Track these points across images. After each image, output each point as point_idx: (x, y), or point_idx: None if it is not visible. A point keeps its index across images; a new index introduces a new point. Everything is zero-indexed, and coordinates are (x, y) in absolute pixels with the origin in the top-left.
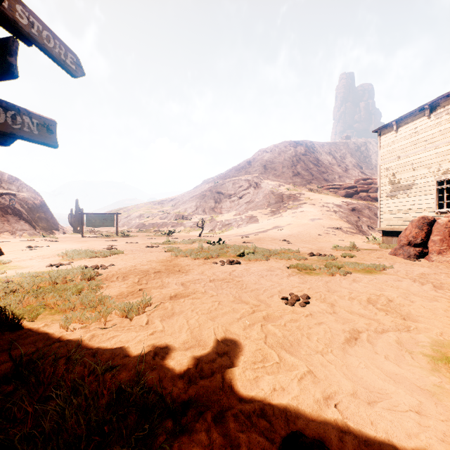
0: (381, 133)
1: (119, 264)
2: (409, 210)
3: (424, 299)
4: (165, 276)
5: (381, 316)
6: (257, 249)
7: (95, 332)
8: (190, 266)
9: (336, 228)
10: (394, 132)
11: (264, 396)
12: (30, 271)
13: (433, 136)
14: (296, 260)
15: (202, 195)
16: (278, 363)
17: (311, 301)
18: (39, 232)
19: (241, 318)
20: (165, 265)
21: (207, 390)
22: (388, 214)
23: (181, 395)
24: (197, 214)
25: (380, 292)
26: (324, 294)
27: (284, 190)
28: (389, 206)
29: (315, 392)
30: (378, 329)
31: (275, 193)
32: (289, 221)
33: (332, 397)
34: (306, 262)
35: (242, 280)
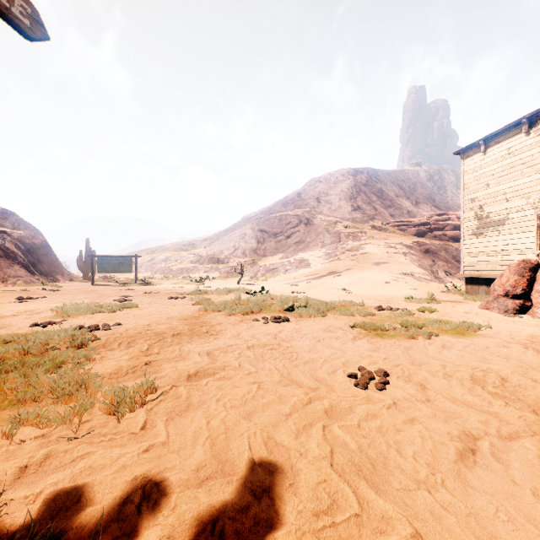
0: (465, 156)
1: (129, 322)
2: (501, 252)
3: None
4: (186, 341)
5: (500, 408)
6: (310, 302)
7: (54, 449)
8: (223, 325)
9: (406, 274)
10: (482, 154)
11: None
12: (5, 333)
13: (533, 158)
14: (361, 316)
15: (242, 234)
16: (358, 515)
17: (390, 381)
18: (38, 279)
19: (291, 414)
20: (190, 324)
21: None
22: (474, 256)
23: None
24: (236, 257)
25: (486, 366)
26: (407, 368)
27: (341, 228)
28: (475, 246)
29: None
30: (502, 432)
31: (331, 231)
32: (348, 265)
33: None
34: (375, 319)
35: (292, 345)
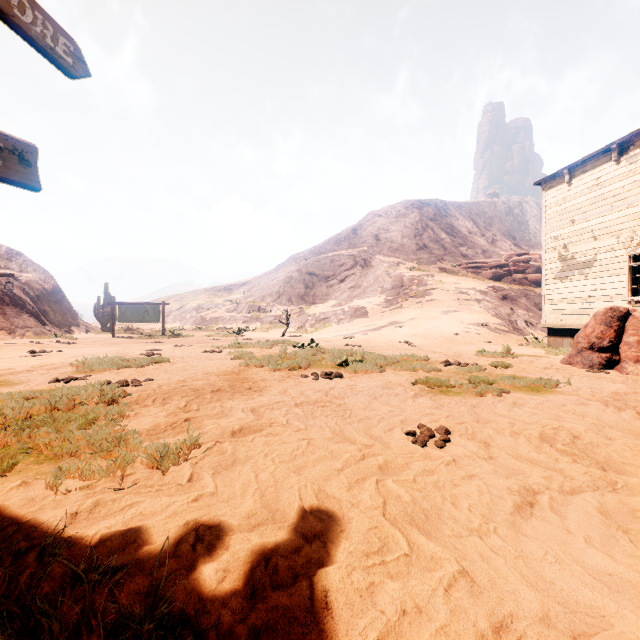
0: (546, 187)
1: (161, 377)
2: (588, 298)
3: (627, 435)
4: (228, 398)
5: (566, 464)
6: (367, 356)
7: (102, 498)
8: (267, 381)
9: (480, 325)
10: (566, 185)
11: (387, 628)
12: (24, 389)
13: (624, 190)
14: (424, 372)
15: (287, 278)
16: (407, 555)
17: (452, 439)
18: (49, 330)
19: (344, 469)
20: (229, 380)
21: (284, 615)
22: (557, 303)
23: (236, 627)
24: (280, 305)
25: (558, 424)
26: (471, 426)
27: (404, 271)
28: (559, 292)
29: (476, 617)
30: (565, 487)
31: (392, 274)
32: (412, 314)
33: (508, 626)
34: (440, 375)
35: (345, 403)
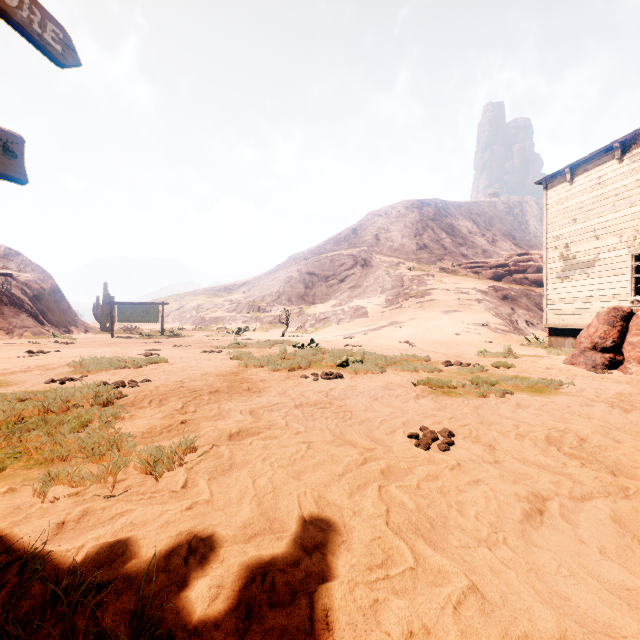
0: (548, 186)
1: (159, 378)
2: (590, 298)
3: (636, 438)
4: (226, 399)
5: (575, 469)
6: (367, 356)
7: (91, 506)
8: (266, 381)
9: (481, 325)
10: (568, 183)
11: None
12: (18, 390)
13: (626, 189)
14: (426, 372)
15: (287, 278)
16: (413, 569)
17: (456, 442)
18: (48, 330)
19: (345, 474)
20: (228, 380)
21: (281, 638)
22: (558, 303)
23: None
24: (280, 305)
25: (564, 426)
26: (475, 428)
27: (404, 270)
28: (561, 292)
29: (489, 639)
30: (575, 493)
31: (392, 273)
32: (412, 314)
33: None
34: (442, 375)
35: (346, 404)
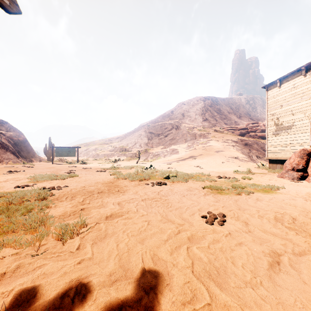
0: (268, 89)
1: (73, 185)
2: (289, 144)
3: None
4: (106, 196)
5: (293, 236)
6: (179, 173)
7: (22, 262)
8: (128, 186)
9: (234, 158)
10: (278, 87)
11: None
12: None
13: (308, 90)
14: (208, 182)
15: (139, 134)
16: (209, 304)
17: (227, 220)
18: (21, 160)
19: (168, 240)
20: (108, 186)
21: None
22: (273, 147)
23: None
24: (136, 148)
25: (283, 211)
26: (236, 212)
27: (196, 131)
28: (274, 141)
29: None
30: (295, 251)
31: (191, 132)
32: (200, 152)
33: None
34: (216, 183)
35: (168, 199)
